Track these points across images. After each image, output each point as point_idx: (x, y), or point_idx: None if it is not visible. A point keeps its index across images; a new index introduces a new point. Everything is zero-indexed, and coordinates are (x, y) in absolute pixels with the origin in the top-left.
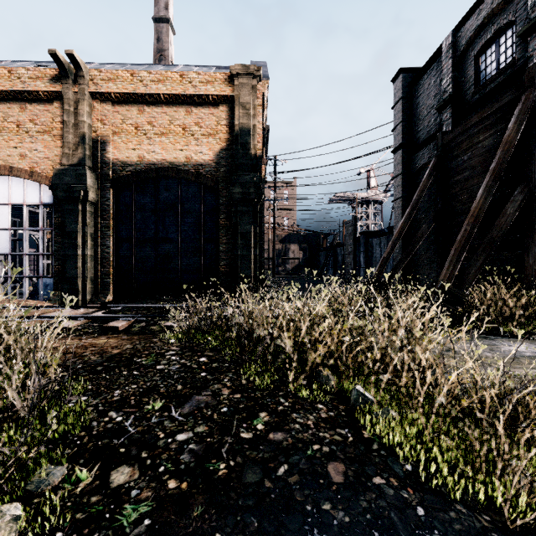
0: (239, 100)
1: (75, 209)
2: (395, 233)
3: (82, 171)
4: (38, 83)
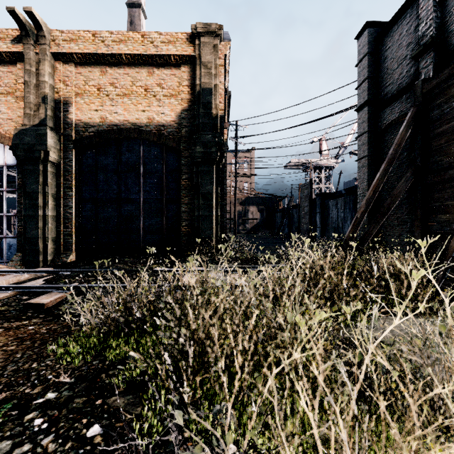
0: (201, 59)
1: (36, 170)
2: (369, 191)
3: (42, 131)
4: (1, 44)
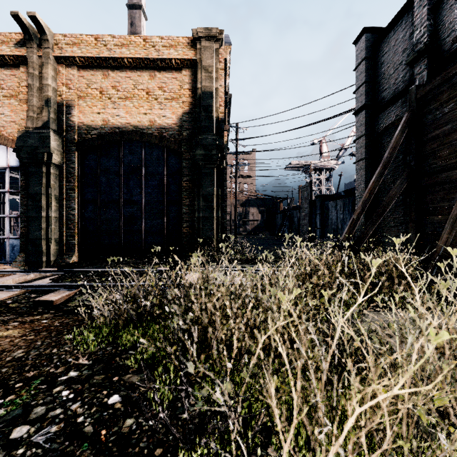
0: (202, 63)
1: (39, 172)
2: (365, 193)
3: (46, 133)
4: (4, 47)
